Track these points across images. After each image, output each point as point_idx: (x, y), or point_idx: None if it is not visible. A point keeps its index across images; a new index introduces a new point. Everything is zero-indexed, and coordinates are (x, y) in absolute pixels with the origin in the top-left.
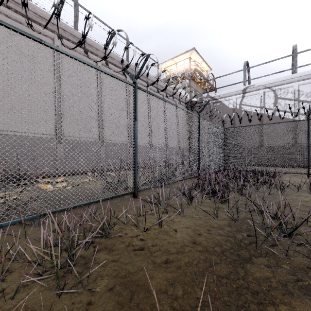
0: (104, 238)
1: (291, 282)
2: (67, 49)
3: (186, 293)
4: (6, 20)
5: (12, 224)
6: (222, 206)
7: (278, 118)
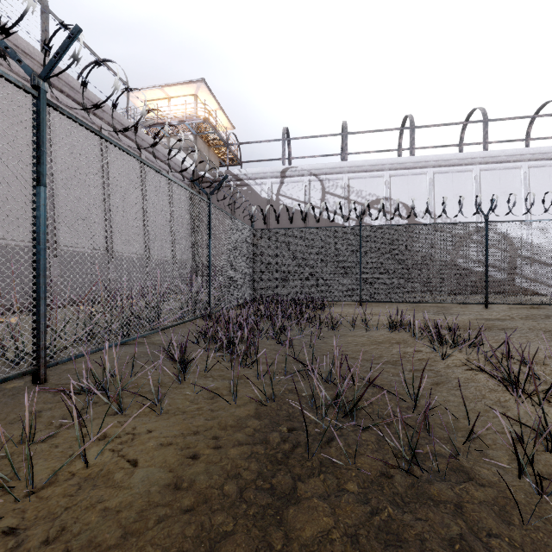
0: None
1: (364, 524)
2: None
3: None
4: None
5: None
6: (247, 372)
7: (326, 221)
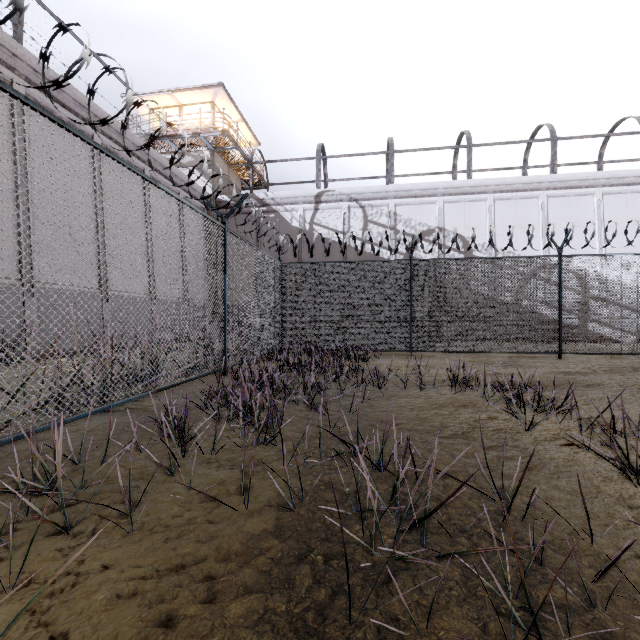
0: None
1: None
2: None
3: None
4: None
5: None
6: (268, 454)
7: (369, 255)
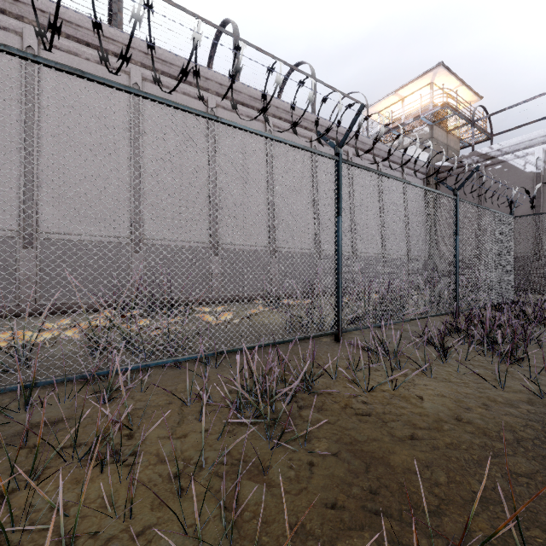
0: (306, 393)
1: None
2: (224, 112)
3: (453, 482)
4: (151, 88)
5: (184, 361)
6: (513, 369)
7: None
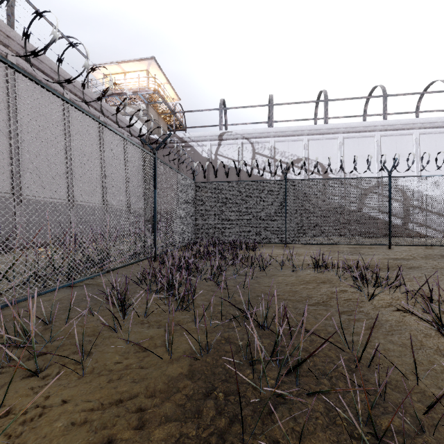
0: None
1: None
2: None
3: None
4: None
5: None
6: (184, 317)
7: (256, 177)
